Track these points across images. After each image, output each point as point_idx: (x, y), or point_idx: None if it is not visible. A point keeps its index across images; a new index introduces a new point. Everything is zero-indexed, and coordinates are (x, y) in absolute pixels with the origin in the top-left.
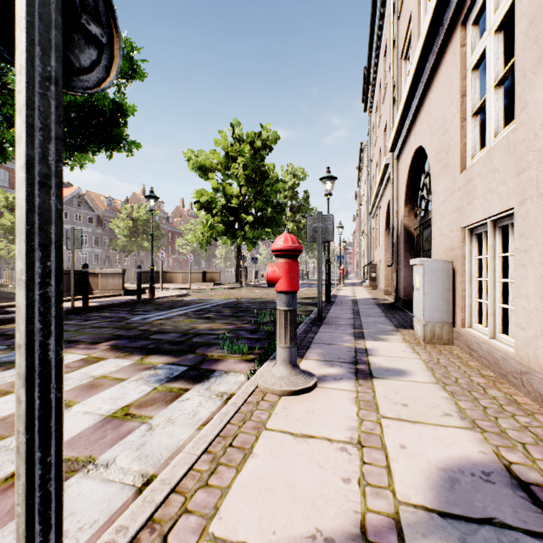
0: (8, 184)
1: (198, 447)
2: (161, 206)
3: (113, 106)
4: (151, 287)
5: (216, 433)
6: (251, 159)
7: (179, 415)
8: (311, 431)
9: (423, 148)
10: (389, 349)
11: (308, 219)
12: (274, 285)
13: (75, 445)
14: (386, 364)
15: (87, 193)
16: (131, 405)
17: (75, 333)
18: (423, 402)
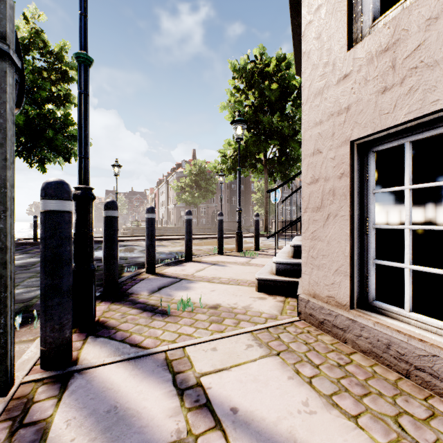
0: None
1: None
2: None
3: None
4: None
5: None
6: None
7: None
8: None
9: None
10: None
11: None
12: None
13: None
14: None
15: None
16: None
17: None
18: None
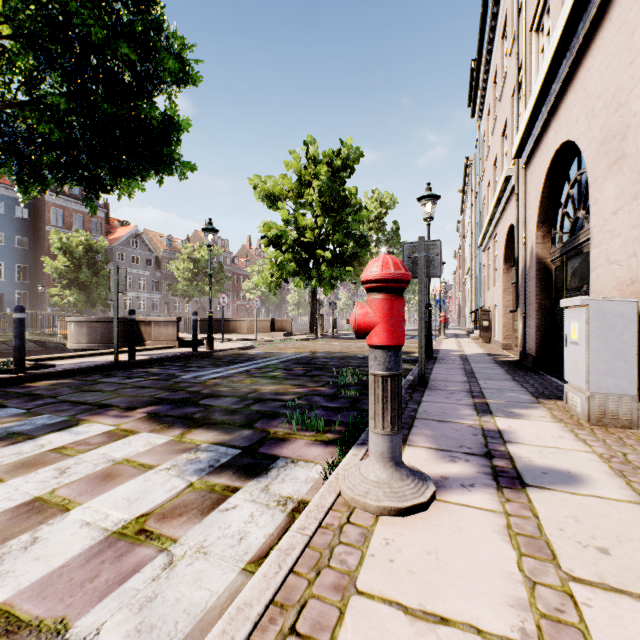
0: (63, 224)
1: (232, 633)
2: (225, 245)
3: (163, 120)
4: (209, 337)
5: (269, 597)
6: (329, 183)
7: (217, 538)
8: (441, 605)
9: (570, 144)
10: (536, 432)
11: (405, 247)
12: (365, 336)
13: (48, 590)
14: (540, 460)
15: (145, 231)
16: (151, 515)
17: (111, 394)
18: (637, 546)
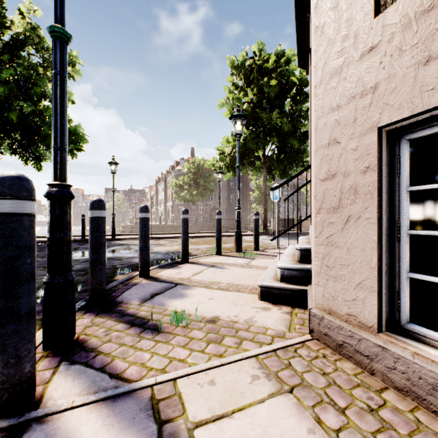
0: None
1: None
2: None
3: None
4: None
5: None
6: None
7: None
8: None
9: None
10: None
11: None
12: None
13: None
14: None
15: None
16: None
17: None
18: None
